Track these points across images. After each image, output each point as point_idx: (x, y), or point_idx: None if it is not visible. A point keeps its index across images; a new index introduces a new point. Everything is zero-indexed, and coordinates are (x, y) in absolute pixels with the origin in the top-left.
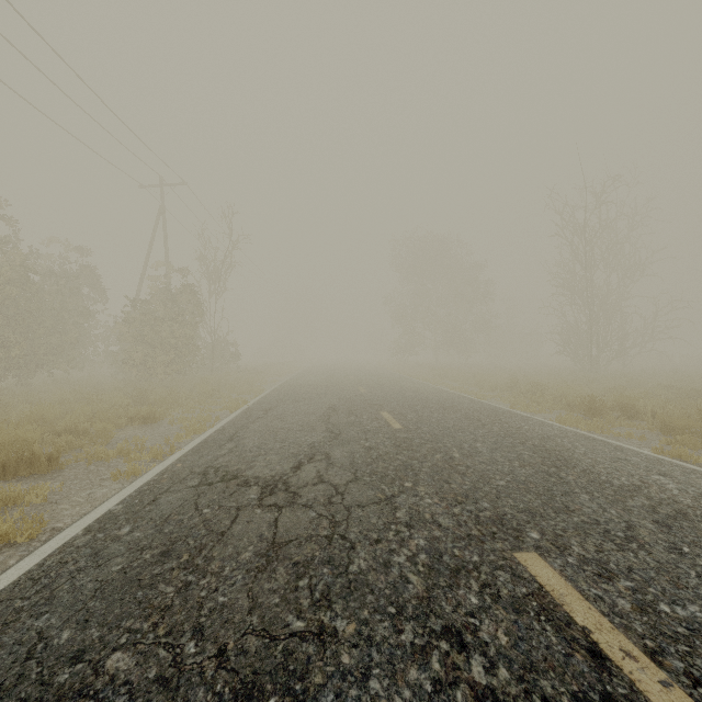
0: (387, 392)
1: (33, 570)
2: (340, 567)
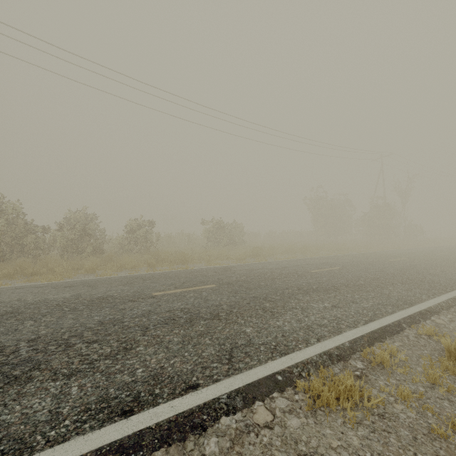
0: None
1: (348, 254)
2: (379, 256)
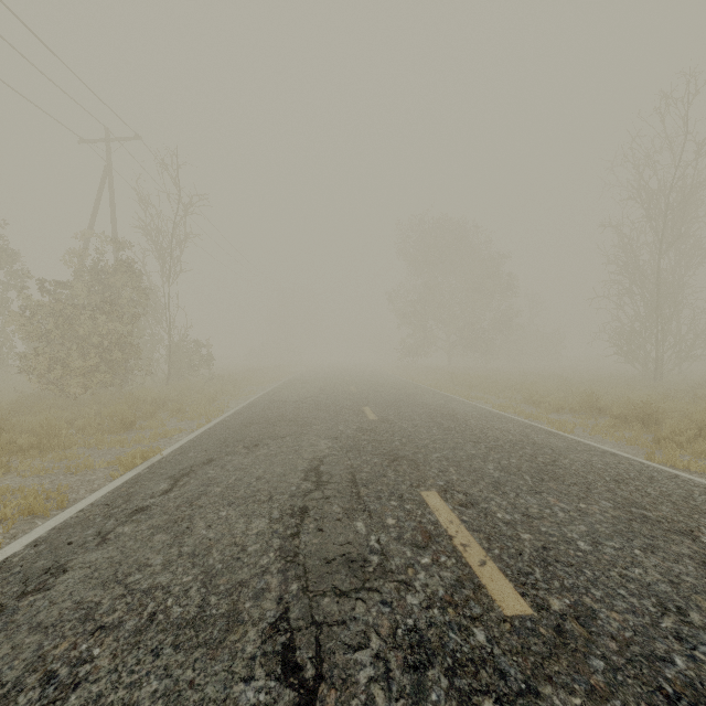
0: (411, 418)
1: None
2: None
